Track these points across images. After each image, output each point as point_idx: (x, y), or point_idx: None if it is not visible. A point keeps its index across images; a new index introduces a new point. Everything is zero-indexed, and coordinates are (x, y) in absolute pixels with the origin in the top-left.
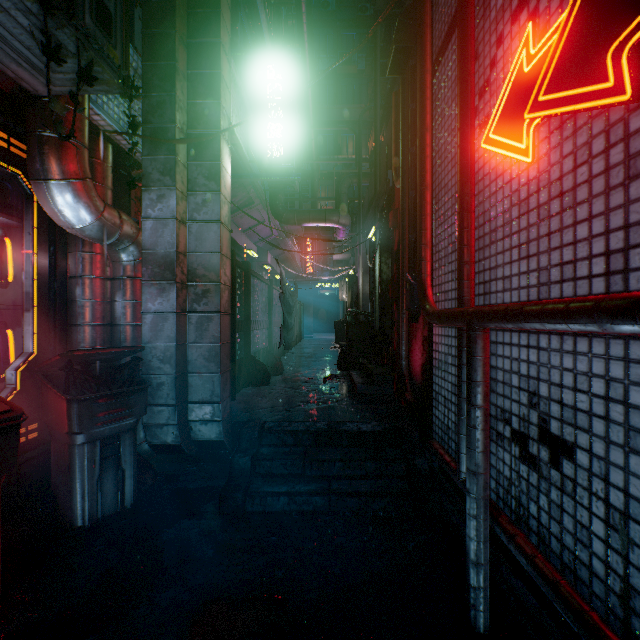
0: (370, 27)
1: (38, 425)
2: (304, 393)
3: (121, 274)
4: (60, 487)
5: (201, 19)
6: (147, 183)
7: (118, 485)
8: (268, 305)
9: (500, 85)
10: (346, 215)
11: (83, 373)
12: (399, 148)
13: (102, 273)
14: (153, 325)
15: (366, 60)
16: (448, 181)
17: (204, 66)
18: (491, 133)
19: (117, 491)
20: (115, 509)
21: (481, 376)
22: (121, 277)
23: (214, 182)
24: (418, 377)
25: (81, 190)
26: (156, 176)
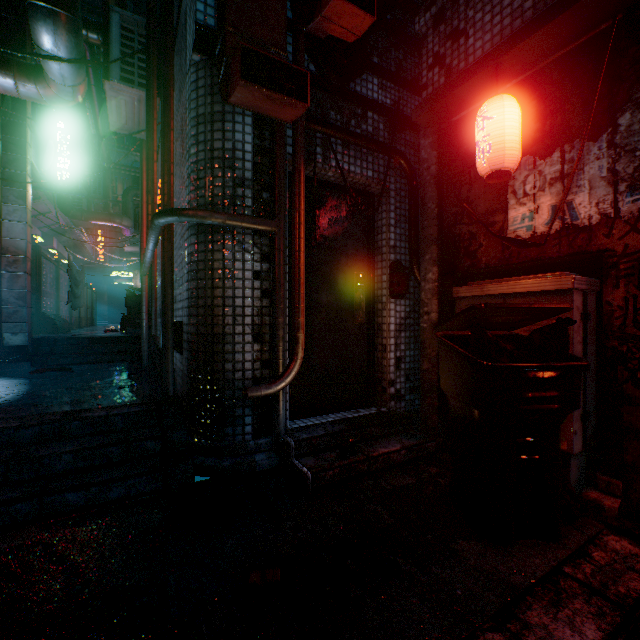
0: None
1: None
2: (88, 334)
3: None
4: None
5: (13, 108)
6: None
7: None
8: (56, 282)
9: None
10: (129, 220)
11: None
12: None
13: None
14: None
15: None
16: None
17: (15, 135)
18: None
19: None
20: None
21: (145, 290)
22: None
23: (23, 201)
24: None
25: None
26: None
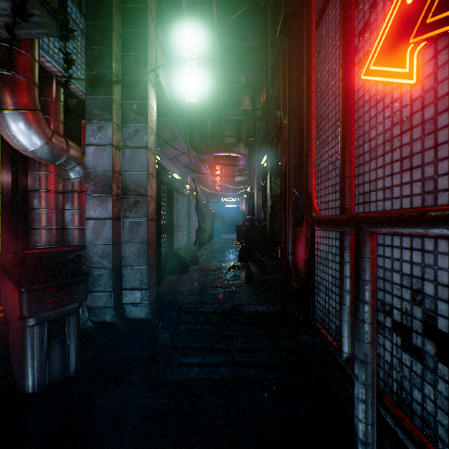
0: (261, 15)
1: (3, 308)
2: (214, 280)
3: (70, 189)
4: (15, 360)
5: None
6: (90, 117)
7: (63, 357)
8: (187, 213)
9: (380, 22)
10: (245, 147)
11: (34, 268)
12: (286, 94)
13: (55, 188)
14: (94, 229)
15: (259, 38)
16: (329, 113)
17: (135, 26)
18: (371, 65)
19: (62, 362)
20: (61, 377)
21: (369, 275)
22: (70, 191)
23: (142, 117)
24: (302, 269)
25: (31, 119)
26: (97, 112)
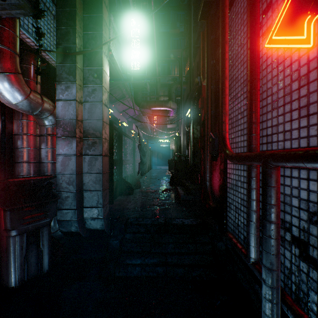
0: (186, 10)
1: None
2: (151, 199)
3: (44, 133)
4: (1, 262)
5: None
6: (59, 79)
7: (38, 259)
8: (133, 151)
9: (281, 2)
10: (174, 103)
11: (16, 192)
12: (204, 63)
13: (33, 132)
14: (63, 162)
15: (184, 26)
16: (238, 75)
17: (93, 12)
18: (274, 36)
19: (38, 263)
20: (36, 274)
21: (275, 200)
22: (44, 134)
23: (98, 79)
24: (217, 192)
25: (13, 80)
26: (64, 75)
